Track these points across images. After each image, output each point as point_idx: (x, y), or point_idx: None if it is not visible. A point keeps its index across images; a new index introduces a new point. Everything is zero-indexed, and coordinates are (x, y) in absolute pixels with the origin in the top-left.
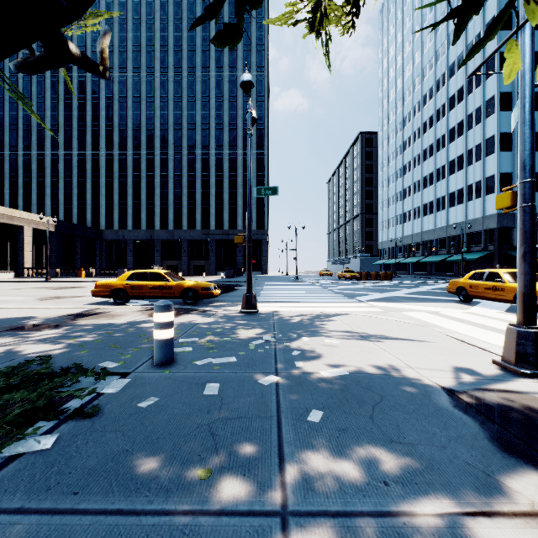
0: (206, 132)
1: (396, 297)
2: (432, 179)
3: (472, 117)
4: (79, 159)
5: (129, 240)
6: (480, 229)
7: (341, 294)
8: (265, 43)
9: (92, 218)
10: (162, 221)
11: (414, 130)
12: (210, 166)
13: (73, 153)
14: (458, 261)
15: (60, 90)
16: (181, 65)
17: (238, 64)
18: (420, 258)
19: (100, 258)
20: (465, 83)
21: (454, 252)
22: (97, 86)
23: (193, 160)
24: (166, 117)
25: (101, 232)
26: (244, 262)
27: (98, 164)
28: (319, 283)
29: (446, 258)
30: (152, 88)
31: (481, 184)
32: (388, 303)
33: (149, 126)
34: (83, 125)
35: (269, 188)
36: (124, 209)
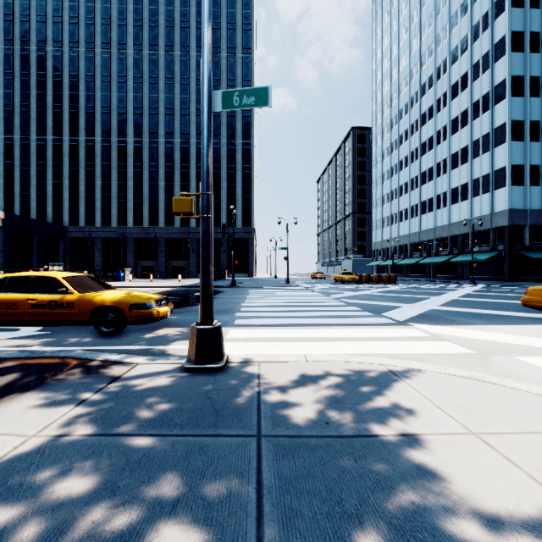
0: (186, 118)
1: (439, 311)
2: (432, 174)
3: (479, 104)
4: (38, 145)
5: (98, 238)
6: (488, 227)
7: (357, 307)
8: (251, 22)
9: (53, 212)
10: (136, 217)
11: (411, 123)
12: (190, 157)
13: (31, 138)
14: (464, 262)
15: (15, 65)
16: (157, 43)
17: (222, 44)
18: (419, 259)
19: (63, 258)
20: (470, 68)
21: (457, 253)
22: (59, 62)
23: (171, 149)
24: (141, 100)
25: (64, 229)
26: (228, 263)
27: (61, 151)
28: (315, 288)
29: (448, 259)
30: (124, 67)
31: (489, 178)
32: (447, 325)
33: (120, 110)
34: (43, 106)
35: (249, 91)
36: (92, 203)
